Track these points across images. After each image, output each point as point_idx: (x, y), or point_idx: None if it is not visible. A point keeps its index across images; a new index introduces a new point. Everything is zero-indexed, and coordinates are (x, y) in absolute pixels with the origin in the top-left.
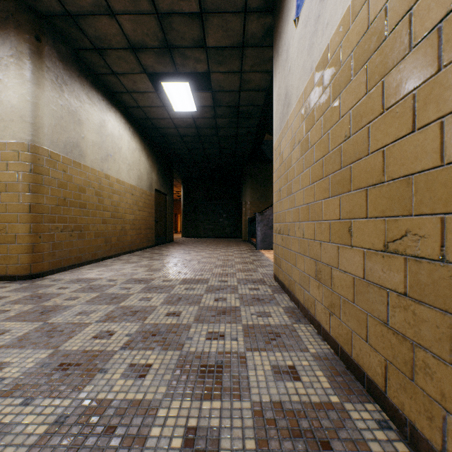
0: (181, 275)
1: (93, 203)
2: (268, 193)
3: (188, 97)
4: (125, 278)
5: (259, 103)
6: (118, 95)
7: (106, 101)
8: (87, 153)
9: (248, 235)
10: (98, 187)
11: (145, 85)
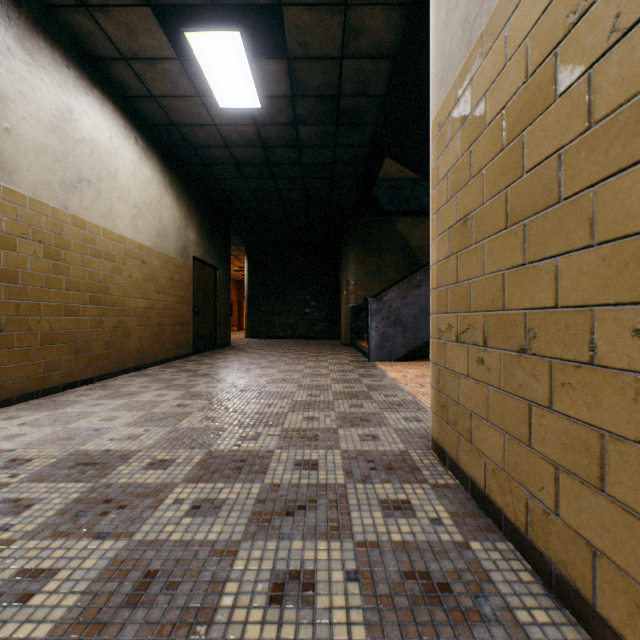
0: (205, 440)
1: (38, 272)
2: (384, 267)
3: (242, 74)
4: (58, 453)
5: (377, 89)
6: (105, 67)
7: (75, 71)
8: (21, 166)
9: (352, 335)
10: (53, 241)
11: (153, 38)
